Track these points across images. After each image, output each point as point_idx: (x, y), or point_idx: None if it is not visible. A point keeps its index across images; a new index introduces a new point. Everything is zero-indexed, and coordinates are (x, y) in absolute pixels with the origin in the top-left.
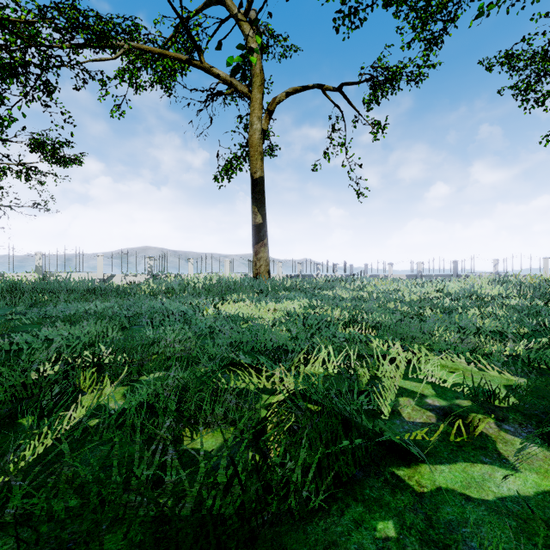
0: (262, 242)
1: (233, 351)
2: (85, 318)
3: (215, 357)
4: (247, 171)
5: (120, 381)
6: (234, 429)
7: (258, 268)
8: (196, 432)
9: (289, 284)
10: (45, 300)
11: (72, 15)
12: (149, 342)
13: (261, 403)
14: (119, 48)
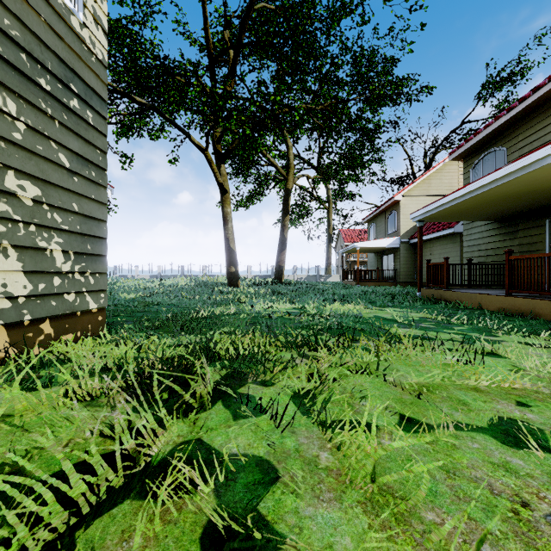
0: None
1: None
2: None
3: None
4: None
5: None
6: None
7: None
8: None
9: None
10: None
11: None
12: None
13: None
14: None
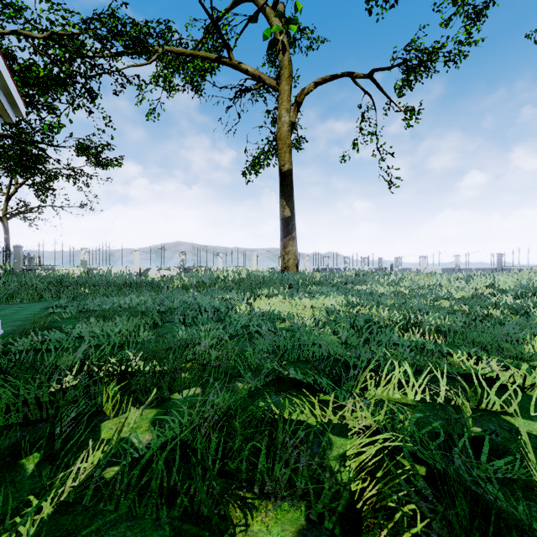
0: (290, 236)
1: (278, 361)
2: (119, 313)
3: (256, 368)
4: (274, 165)
5: (148, 403)
6: (305, 506)
7: (286, 262)
8: (251, 512)
9: (318, 278)
10: (86, 293)
11: (112, 23)
12: (182, 344)
13: (333, 452)
14: (153, 53)
